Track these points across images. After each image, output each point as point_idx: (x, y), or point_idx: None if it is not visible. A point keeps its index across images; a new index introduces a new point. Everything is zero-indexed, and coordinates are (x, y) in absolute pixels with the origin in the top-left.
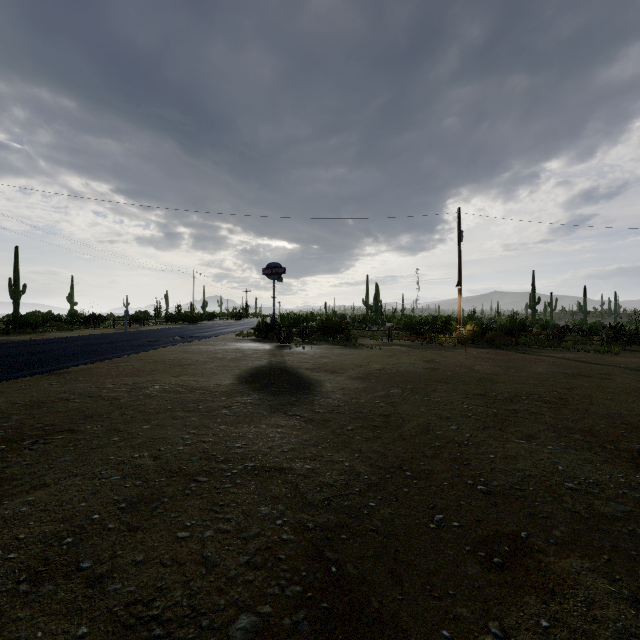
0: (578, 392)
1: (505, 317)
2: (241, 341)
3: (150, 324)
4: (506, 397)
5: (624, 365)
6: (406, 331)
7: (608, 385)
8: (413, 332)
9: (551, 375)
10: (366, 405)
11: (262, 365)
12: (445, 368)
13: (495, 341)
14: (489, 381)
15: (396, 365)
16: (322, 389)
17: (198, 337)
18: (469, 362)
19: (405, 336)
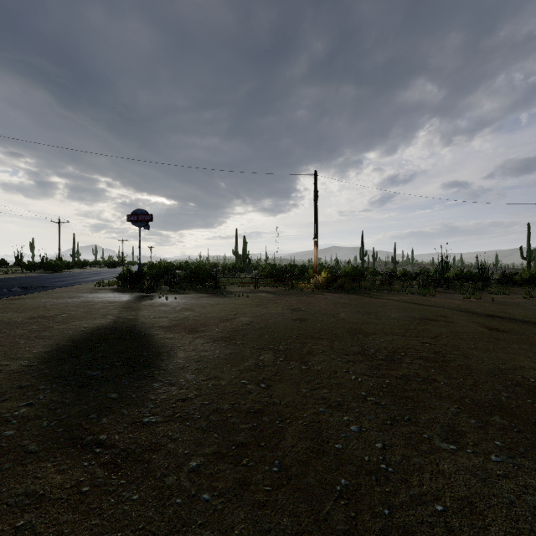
0: (444, 341)
1: (348, 266)
2: (98, 291)
3: (1, 272)
4: (386, 355)
5: (448, 306)
6: (271, 278)
7: (458, 330)
8: (277, 279)
9: (408, 321)
10: (228, 392)
11: (102, 325)
12: (313, 318)
13: (345, 286)
14: (360, 333)
15: (264, 317)
16: (169, 364)
17: (44, 288)
18: (332, 309)
19: (270, 283)
